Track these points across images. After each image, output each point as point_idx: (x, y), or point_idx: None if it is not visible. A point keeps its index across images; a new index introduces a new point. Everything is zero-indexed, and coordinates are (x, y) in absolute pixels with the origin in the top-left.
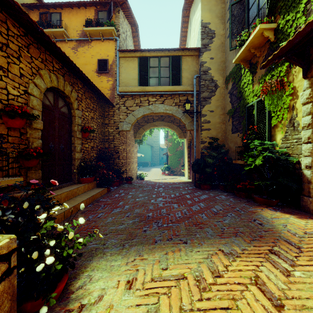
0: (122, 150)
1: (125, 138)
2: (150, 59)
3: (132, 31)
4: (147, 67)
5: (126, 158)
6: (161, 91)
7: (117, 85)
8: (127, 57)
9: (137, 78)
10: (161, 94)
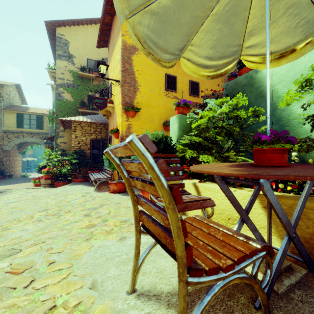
0: (6, 160)
1: (9, 153)
2: (25, 115)
3: (16, 85)
4: (22, 119)
5: (9, 164)
6: (31, 131)
7: (2, 126)
8: (9, 112)
9: (16, 123)
10: (31, 133)
